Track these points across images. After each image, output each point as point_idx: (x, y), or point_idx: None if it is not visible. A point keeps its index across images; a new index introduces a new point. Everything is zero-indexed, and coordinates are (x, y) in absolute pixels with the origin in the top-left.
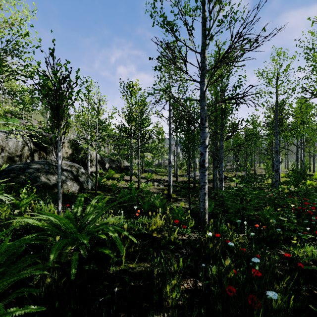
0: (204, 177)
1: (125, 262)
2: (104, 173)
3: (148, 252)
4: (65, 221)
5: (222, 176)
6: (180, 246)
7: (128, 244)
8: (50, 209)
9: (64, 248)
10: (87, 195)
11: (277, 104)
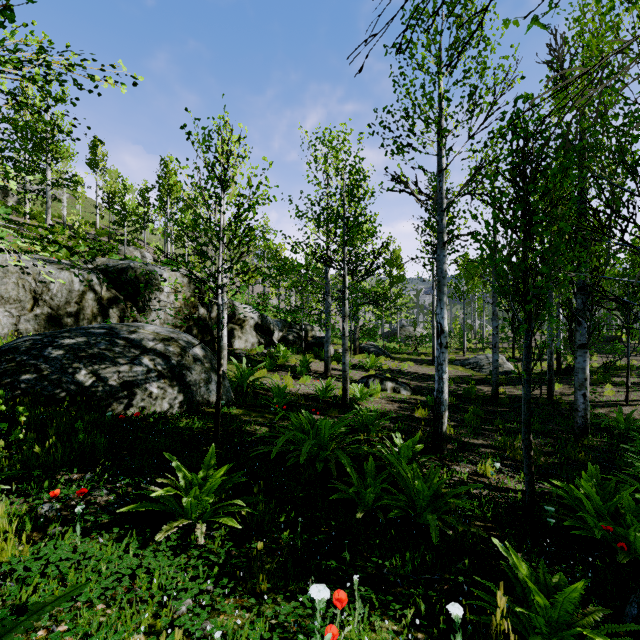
0: None
1: None
2: (267, 353)
3: None
4: None
5: None
6: None
7: None
8: None
9: None
10: (199, 423)
11: None
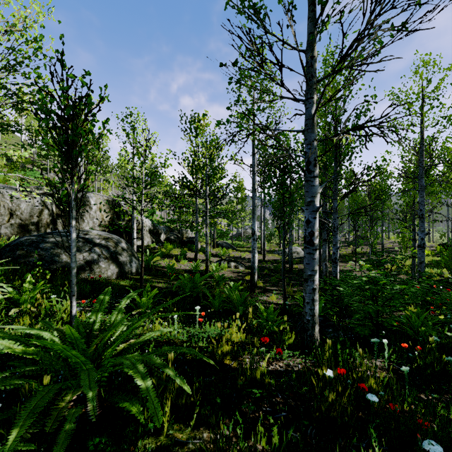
0: (312, 261)
1: (170, 427)
2: (158, 247)
3: (214, 403)
4: (63, 347)
5: (337, 255)
6: (272, 388)
7: (175, 391)
8: (66, 307)
9: (58, 398)
10: (129, 282)
11: (423, 142)
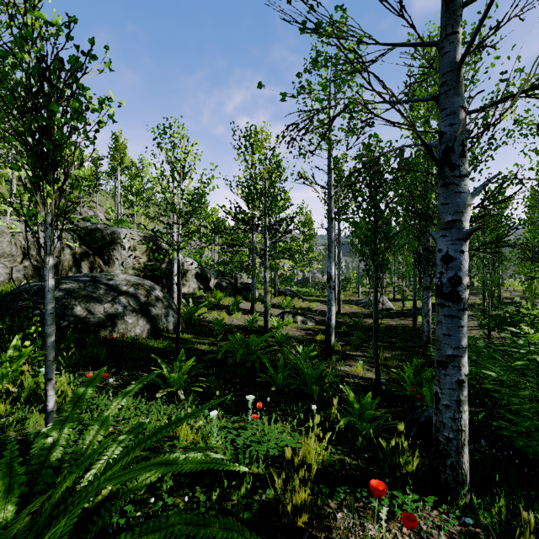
0: (456, 330)
1: None
2: (206, 296)
3: None
4: None
5: None
6: None
7: None
8: (60, 386)
9: None
10: (163, 343)
11: None
